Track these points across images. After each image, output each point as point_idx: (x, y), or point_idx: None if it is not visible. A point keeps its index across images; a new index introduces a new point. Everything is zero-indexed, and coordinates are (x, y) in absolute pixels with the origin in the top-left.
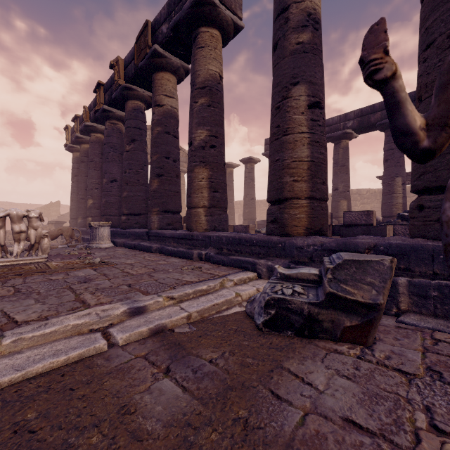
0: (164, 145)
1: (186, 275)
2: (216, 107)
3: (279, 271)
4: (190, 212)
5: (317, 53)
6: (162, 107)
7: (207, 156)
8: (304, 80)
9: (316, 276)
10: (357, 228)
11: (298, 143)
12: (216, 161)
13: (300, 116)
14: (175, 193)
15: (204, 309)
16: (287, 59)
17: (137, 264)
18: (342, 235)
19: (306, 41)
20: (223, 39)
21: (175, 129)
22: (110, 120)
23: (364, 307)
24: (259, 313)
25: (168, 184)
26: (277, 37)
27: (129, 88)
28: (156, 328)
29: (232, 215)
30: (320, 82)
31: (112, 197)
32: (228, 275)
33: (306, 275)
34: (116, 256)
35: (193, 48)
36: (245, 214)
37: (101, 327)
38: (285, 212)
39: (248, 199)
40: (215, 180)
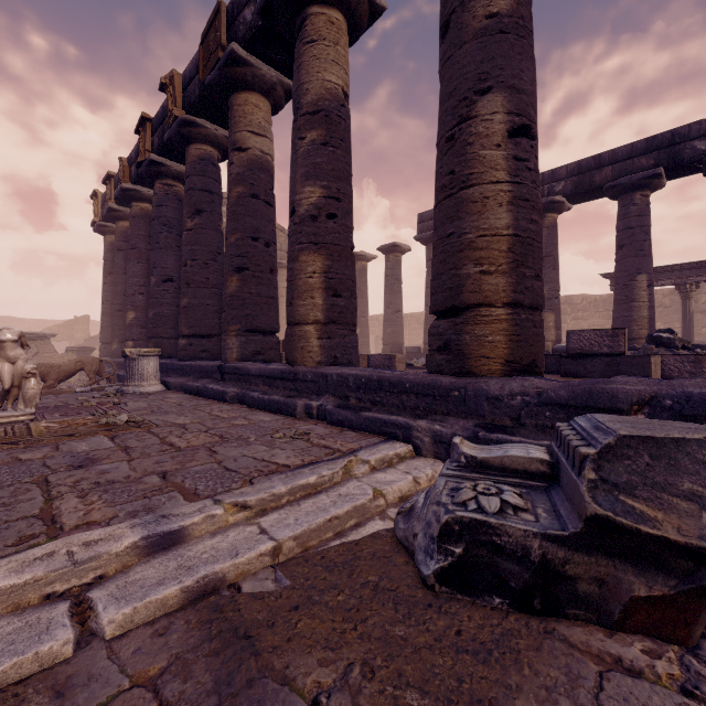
0: (250, 218)
1: (280, 450)
2: (338, 148)
3: (464, 452)
4: (291, 332)
5: (525, 34)
6: (246, 153)
7: (322, 233)
8: (500, 84)
9: (545, 465)
10: (593, 361)
11: (490, 202)
12: (337, 242)
13: (494, 151)
14: (268, 300)
15: (310, 531)
16: (468, 46)
17: (194, 425)
18: (565, 372)
19: (504, 12)
20: (349, 29)
21: (268, 190)
22: (163, 179)
23: (685, 556)
24: (426, 551)
25: (256, 284)
26: (449, 8)
27: (192, 123)
28: (200, 586)
29: (365, 337)
30: (531, 89)
31: (165, 307)
32: (358, 450)
33: (522, 461)
34: (162, 409)
35: (298, 43)
36: (385, 336)
37: (75, 586)
38: (465, 331)
39: (391, 311)
40: (336, 275)
